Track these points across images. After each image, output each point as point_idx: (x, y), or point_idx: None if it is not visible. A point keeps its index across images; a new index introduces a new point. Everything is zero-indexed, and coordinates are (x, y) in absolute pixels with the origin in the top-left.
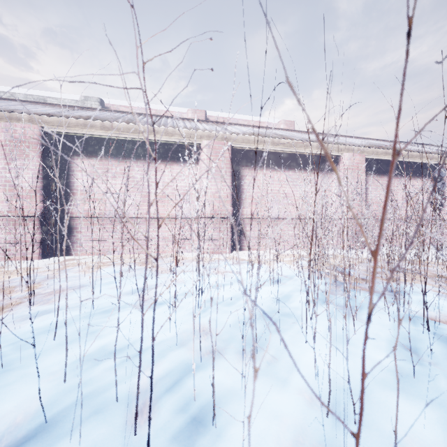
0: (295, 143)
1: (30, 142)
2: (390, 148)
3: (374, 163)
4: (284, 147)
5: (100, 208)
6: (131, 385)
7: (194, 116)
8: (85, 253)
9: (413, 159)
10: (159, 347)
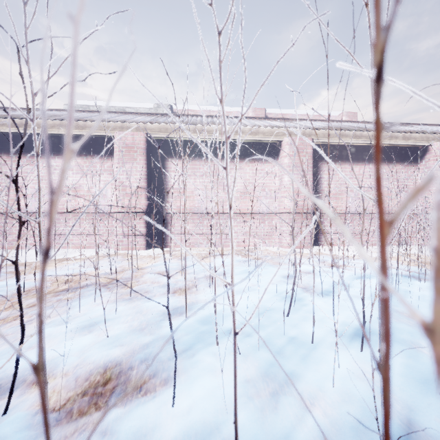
0: None
1: (138, 148)
2: None
3: None
4: (367, 140)
5: (190, 204)
6: (430, 359)
7: (254, 115)
8: (177, 245)
9: None
10: (402, 329)
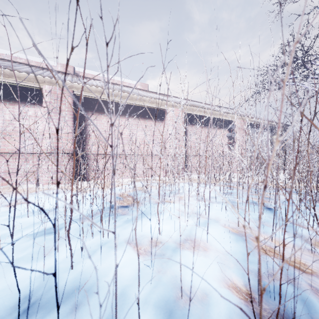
0: (131, 96)
1: None
2: (201, 107)
3: (192, 116)
4: (122, 99)
5: None
6: None
7: (63, 70)
8: None
9: (215, 116)
10: None
